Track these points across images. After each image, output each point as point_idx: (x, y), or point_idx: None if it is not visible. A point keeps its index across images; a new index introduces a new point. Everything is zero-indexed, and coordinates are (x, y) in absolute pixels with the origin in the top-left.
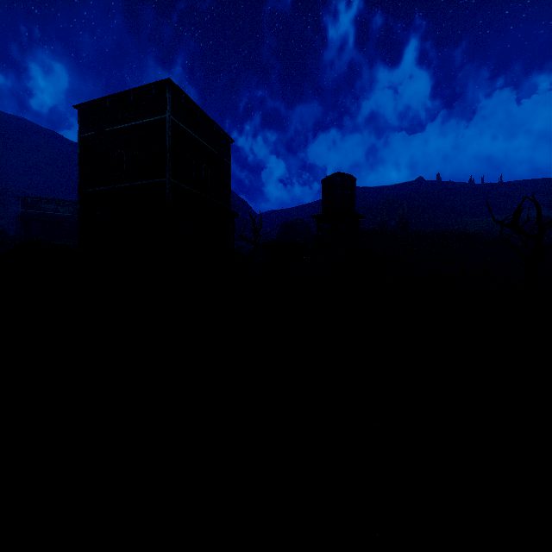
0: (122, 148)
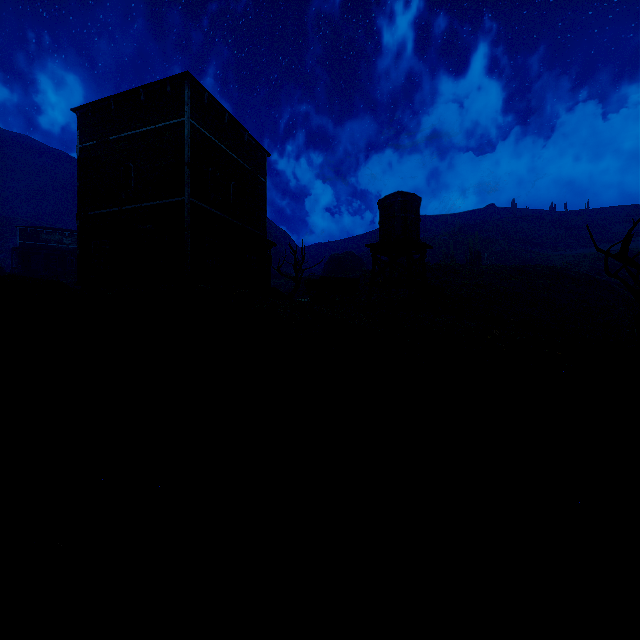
0: (130, 161)
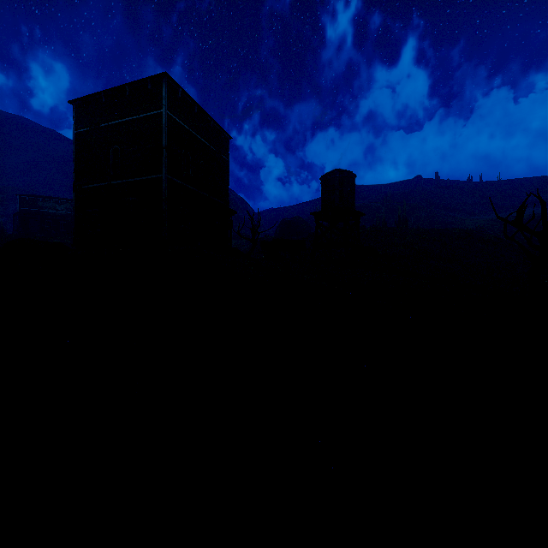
0: (117, 144)
